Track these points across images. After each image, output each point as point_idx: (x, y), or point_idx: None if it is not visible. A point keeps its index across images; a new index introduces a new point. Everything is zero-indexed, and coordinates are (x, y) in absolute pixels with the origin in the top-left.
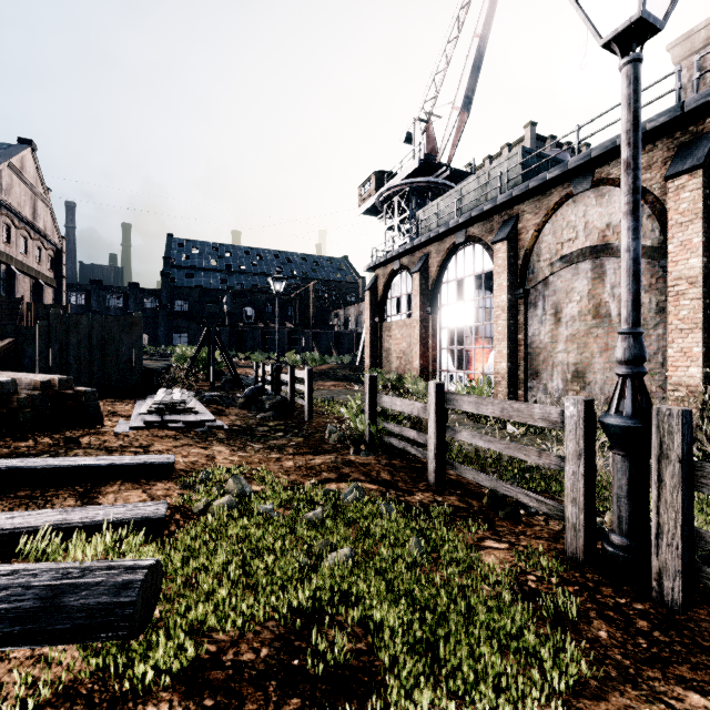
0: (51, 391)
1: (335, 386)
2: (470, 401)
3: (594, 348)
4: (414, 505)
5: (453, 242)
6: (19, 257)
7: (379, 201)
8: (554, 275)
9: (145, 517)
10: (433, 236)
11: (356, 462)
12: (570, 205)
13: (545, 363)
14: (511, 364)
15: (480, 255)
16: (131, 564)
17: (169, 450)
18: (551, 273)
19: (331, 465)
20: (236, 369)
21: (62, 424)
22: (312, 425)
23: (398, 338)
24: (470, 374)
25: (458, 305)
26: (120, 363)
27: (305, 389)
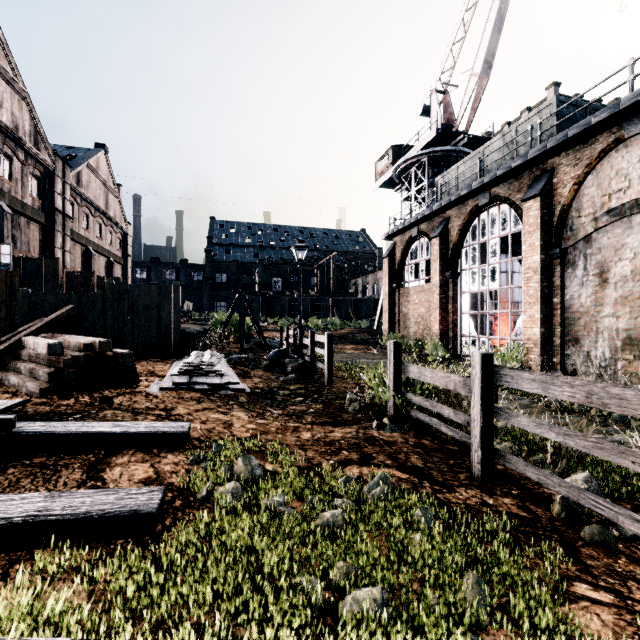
0: (94, 352)
1: (354, 349)
2: (533, 378)
3: None
4: (457, 507)
5: (475, 204)
6: (95, 240)
7: (396, 173)
8: (598, 231)
9: (134, 511)
10: (453, 200)
11: (380, 439)
12: (621, 151)
13: (586, 328)
14: (545, 329)
15: (507, 216)
16: None
17: (189, 415)
18: (595, 229)
19: (351, 441)
20: (265, 333)
21: (103, 383)
22: (331, 390)
23: (416, 304)
24: (493, 339)
25: (481, 269)
26: (161, 327)
27: (325, 354)
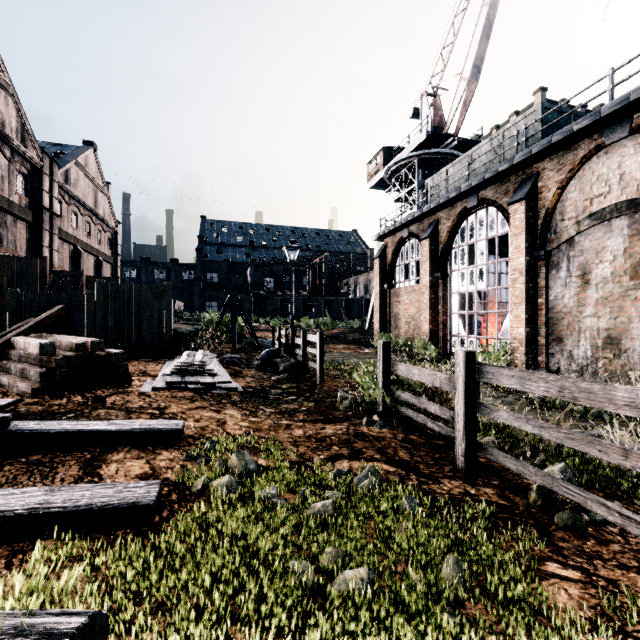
0: (86, 352)
1: (346, 349)
2: (512, 374)
3: (631, 312)
4: (441, 497)
5: (464, 206)
6: (84, 239)
7: (387, 175)
8: (580, 234)
9: (132, 503)
10: (443, 202)
11: (369, 434)
12: (601, 157)
13: (569, 328)
14: (530, 329)
15: (494, 218)
16: (50, 625)
17: (183, 413)
18: (578, 232)
19: (342, 437)
20: (257, 333)
21: (95, 383)
22: (323, 389)
23: (407, 304)
24: (482, 339)
25: (469, 270)
26: (153, 327)
27: (317, 353)
